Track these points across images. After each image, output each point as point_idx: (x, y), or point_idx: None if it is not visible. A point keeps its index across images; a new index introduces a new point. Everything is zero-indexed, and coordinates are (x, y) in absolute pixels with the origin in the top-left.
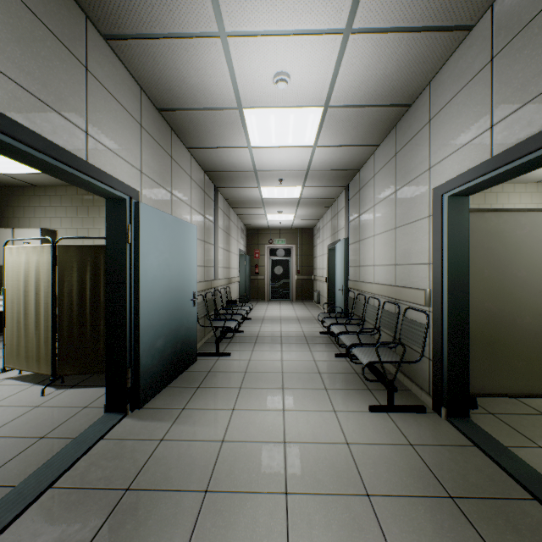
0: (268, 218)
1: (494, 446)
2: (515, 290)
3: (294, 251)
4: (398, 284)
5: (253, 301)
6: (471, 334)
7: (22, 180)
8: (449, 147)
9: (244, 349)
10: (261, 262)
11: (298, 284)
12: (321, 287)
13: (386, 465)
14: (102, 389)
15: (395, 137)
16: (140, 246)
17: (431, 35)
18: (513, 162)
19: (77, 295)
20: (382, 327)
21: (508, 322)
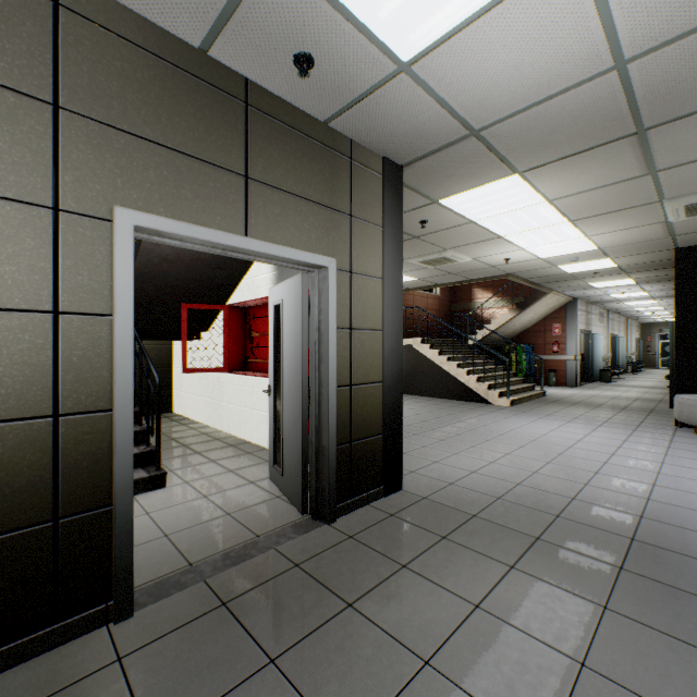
0: (656, 320)
1: None
2: None
3: None
4: None
5: (645, 368)
6: None
7: None
8: None
9: (641, 374)
10: (651, 344)
11: None
12: None
13: None
14: None
15: None
16: (618, 345)
17: None
18: None
19: None
20: None
21: None
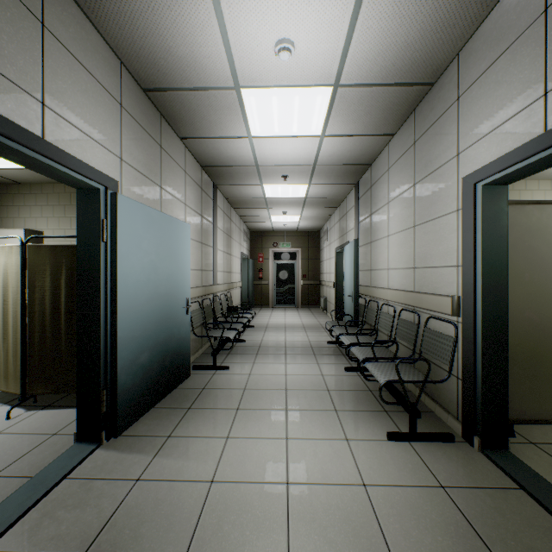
0: (272, 220)
1: (546, 490)
2: None
3: (299, 255)
4: (417, 289)
5: (257, 308)
6: (509, 349)
7: (4, 177)
8: (484, 127)
9: (244, 361)
10: (265, 267)
11: (304, 290)
12: (328, 293)
13: (414, 517)
14: None
15: (413, 123)
16: (117, 244)
17: None
18: None
19: (50, 302)
20: (398, 338)
21: None
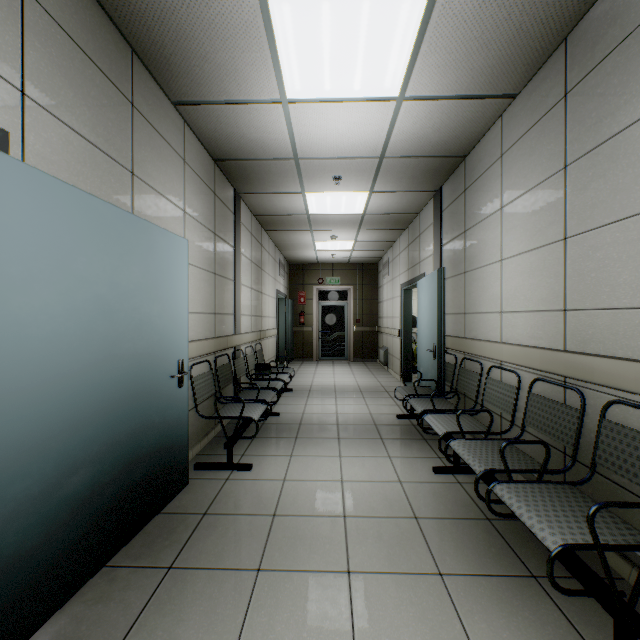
0: (317, 248)
1: None
2: None
3: (351, 294)
4: (574, 347)
5: (297, 361)
6: None
7: None
8: None
9: (276, 452)
10: (307, 309)
11: (357, 339)
12: (390, 343)
13: None
14: None
15: (563, 62)
16: None
17: None
18: None
19: None
20: (532, 428)
21: None
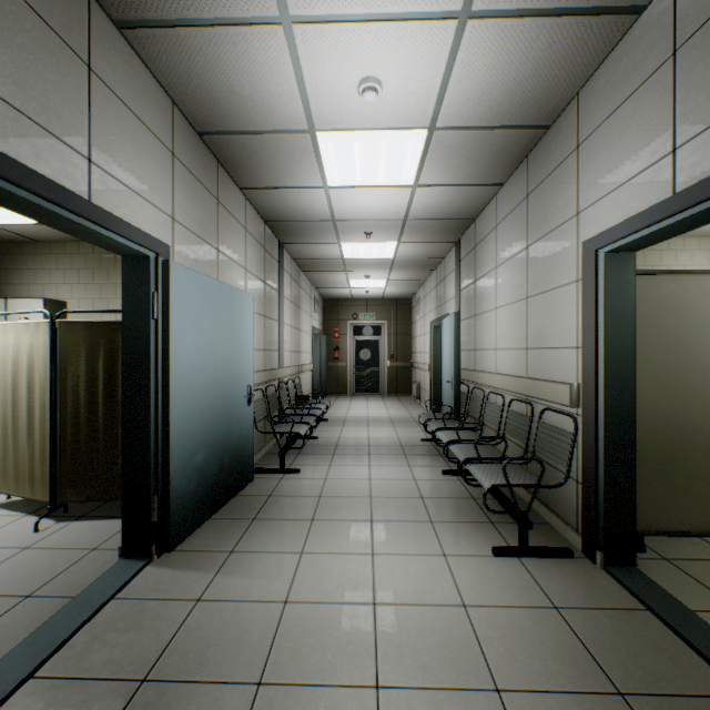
0: (352, 286)
1: (677, 611)
2: (699, 384)
3: (386, 330)
4: (531, 375)
5: (332, 396)
6: (637, 446)
7: (18, 234)
8: (607, 183)
9: (318, 463)
10: (342, 344)
11: (391, 374)
12: (422, 377)
13: (522, 640)
14: (121, 521)
15: (526, 172)
16: (170, 322)
17: (584, 20)
18: (709, 200)
19: (85, 390)
20: (508, 434)
21: (690, 430)
